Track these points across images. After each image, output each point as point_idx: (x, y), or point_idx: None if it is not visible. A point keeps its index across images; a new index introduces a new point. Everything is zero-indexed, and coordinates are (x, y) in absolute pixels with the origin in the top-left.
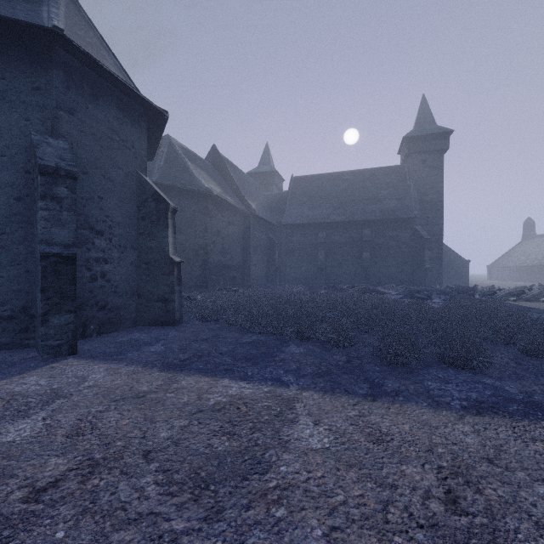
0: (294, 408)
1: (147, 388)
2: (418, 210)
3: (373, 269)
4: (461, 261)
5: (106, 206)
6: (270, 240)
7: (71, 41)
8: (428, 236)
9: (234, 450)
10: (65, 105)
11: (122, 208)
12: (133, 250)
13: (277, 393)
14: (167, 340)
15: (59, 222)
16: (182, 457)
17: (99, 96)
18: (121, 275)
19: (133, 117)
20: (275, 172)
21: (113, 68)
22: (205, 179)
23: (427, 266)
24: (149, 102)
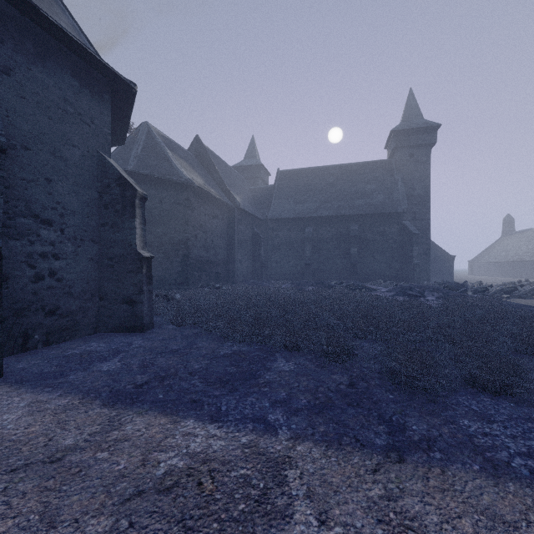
0: (285, 481)
1: (72, 441)
2: (406, 205)
3: (361, 264)
4: (446, 256)
5: (57, 191)
6: (256, 235)
7: None
8: (417, 231)
9: None
10: None
11: (79, 194)
12: (94, 243)
13: (260, 448)
14: (128, 352)
15: None
16: None
17: (46, 57)
18: (76, 273)
19: (92, 88)
20: (261, 165)
21: (68, 28)
22: (186, 170)
23: (415, 262)
24: (111, 69)
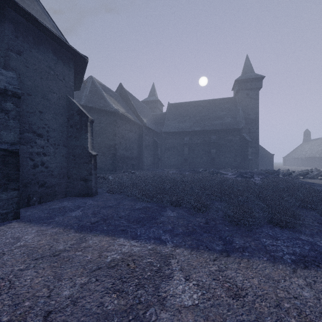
0: (170, 264)
1: (62, 247)
2: (244, 124)
3: (217, 159)
4: (268, 154)
5: (45, 118)
6: (155, 142)
7: (17, 3)
8: (250, 139)
9: (121, 308)
10: (14, 48)
11: (56, 119)
12: (64, 147)
13: (157, 251)
14: (85, 207)
15: (7, 127)
16: (76, 318)
17: (39, 44)
18: (55, 164)
19: (64, 60)
20: (158, 100)
21: (50, 27)
22: (114, 104)
23: (249, 157)
24: (74, 50)
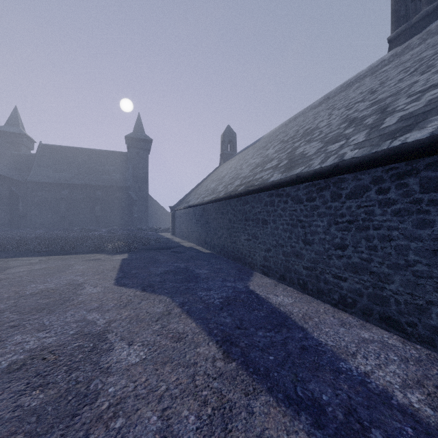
0: None
1: None
2: (131, 182)
3: (104, 217)
4: (166, 213)
5: None
6: (14, 194)
7: None
8: (136, 198)
9: None
10: None
11: None
12: None
13: None
14: None
15: None
16: None
17: None
18: None
19: None
20: (25, 134)
21: None
22: None
23: (135, 215)
24: None
